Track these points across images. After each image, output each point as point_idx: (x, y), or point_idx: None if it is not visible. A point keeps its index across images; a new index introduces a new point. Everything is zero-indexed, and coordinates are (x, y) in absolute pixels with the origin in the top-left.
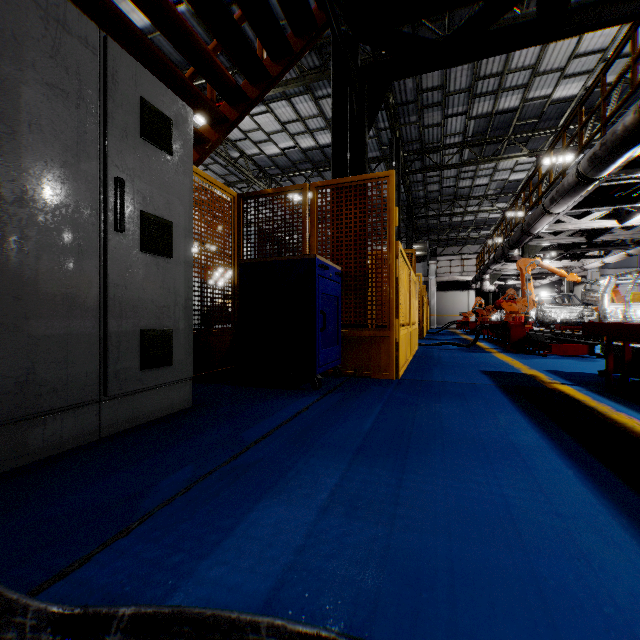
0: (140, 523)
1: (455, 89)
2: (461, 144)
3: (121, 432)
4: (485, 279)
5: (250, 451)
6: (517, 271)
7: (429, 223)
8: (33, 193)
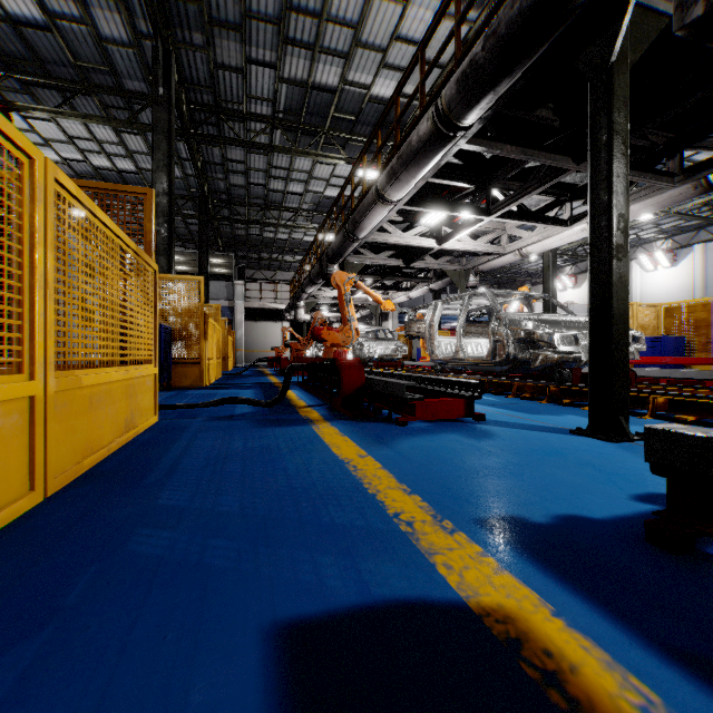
0: None
1: (260, 11)
2: (271, 119)
3: None
4: (300, 306)
5: None
6: (333, 300)
7: (236, 233)
8: None
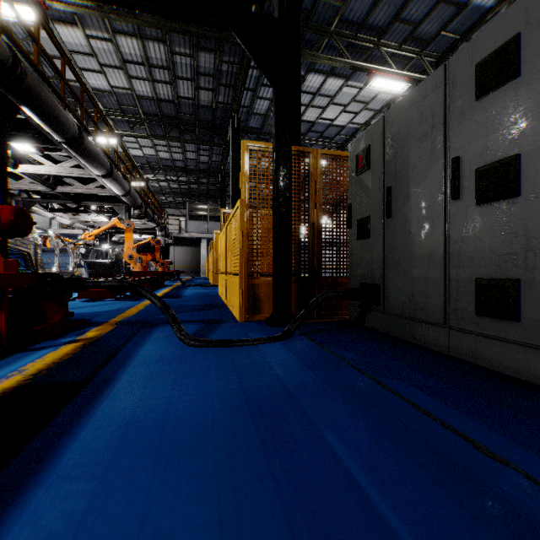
0: (320, 346)
1: None
2: None
3: (462, 360)
4: None
5: (358, 372)
6: None
7: None
8: (414, 204)
